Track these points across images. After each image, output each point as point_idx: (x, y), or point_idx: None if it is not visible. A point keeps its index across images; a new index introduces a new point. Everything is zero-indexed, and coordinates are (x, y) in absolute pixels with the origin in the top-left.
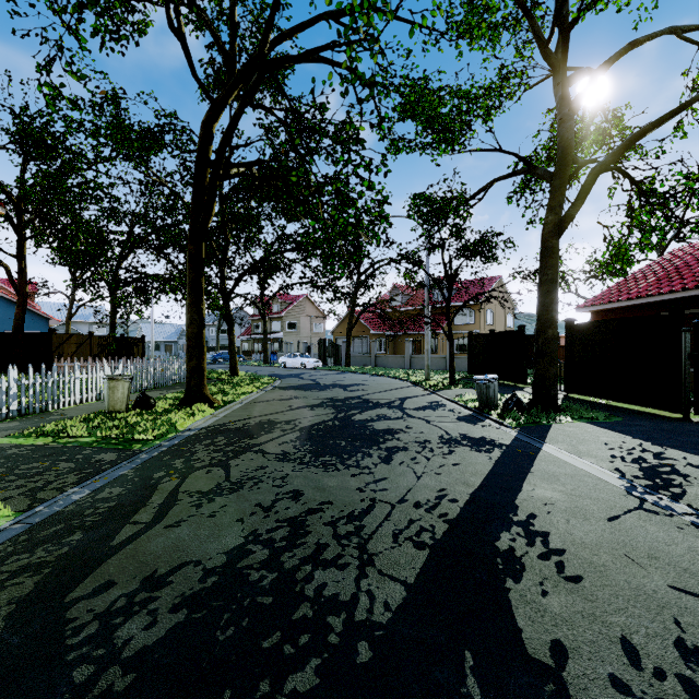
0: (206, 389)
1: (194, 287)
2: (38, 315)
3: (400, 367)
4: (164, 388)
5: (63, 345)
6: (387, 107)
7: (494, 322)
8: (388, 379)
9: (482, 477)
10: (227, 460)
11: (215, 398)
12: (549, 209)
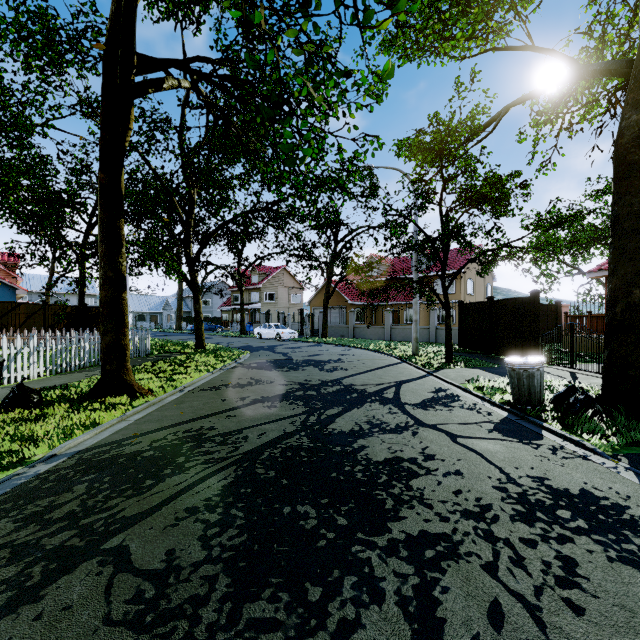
0: (130, 374)
1: (108, 233)
2: (4, 284)
3: (379, 338)
4: None
5: (8, 315)
6: None
7: (474, 292)
8: (369, 353)
9: None
10: None
11: (153, 382)
12: (633, 104)
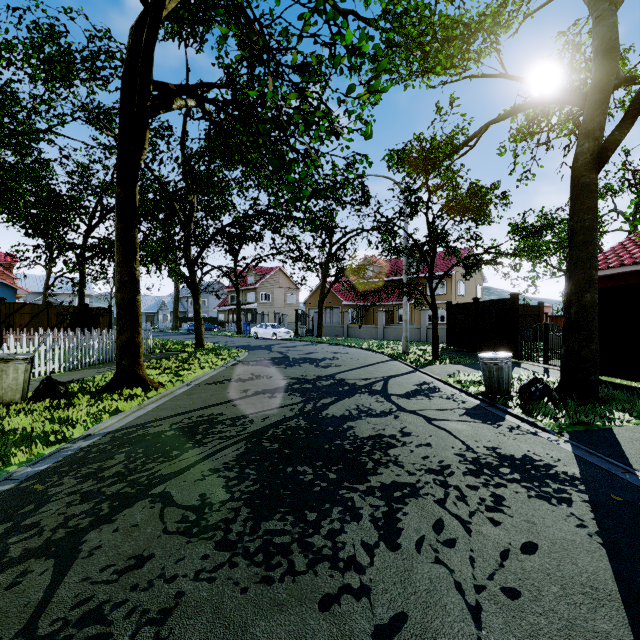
0: (143, 369)
1: (124, 241)
2: (5, 284)
3: (372, 338)
4: (110, 363)
5: (14, 315)
6: (366, 21)
7: (464, 293)
8: (362, 351)
9: (621, 615)
10: (86, 529)
11: (161, 377)
12: (585, 133)
